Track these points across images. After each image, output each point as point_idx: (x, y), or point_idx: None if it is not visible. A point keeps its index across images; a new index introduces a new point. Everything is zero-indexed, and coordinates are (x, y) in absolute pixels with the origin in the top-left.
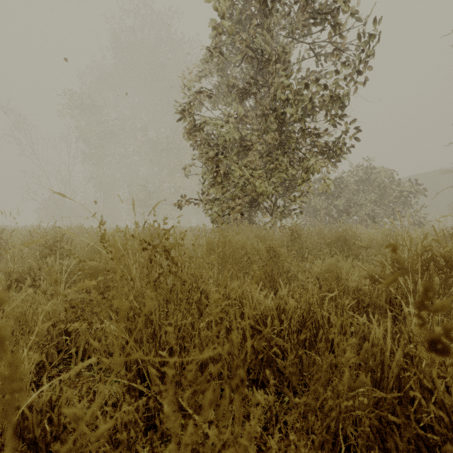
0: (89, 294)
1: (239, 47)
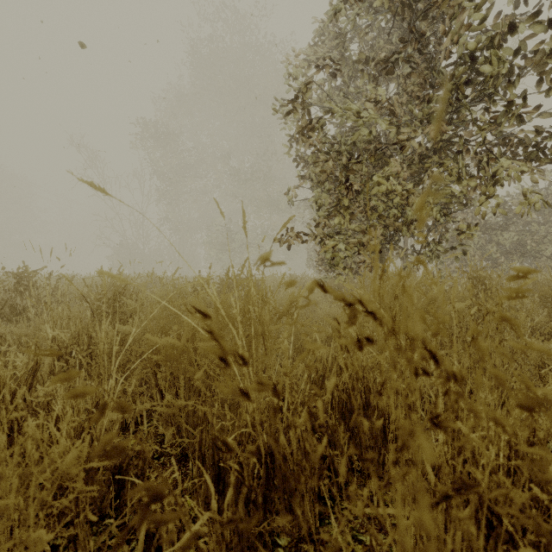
0: (161, 387)
1: (371, 4)
